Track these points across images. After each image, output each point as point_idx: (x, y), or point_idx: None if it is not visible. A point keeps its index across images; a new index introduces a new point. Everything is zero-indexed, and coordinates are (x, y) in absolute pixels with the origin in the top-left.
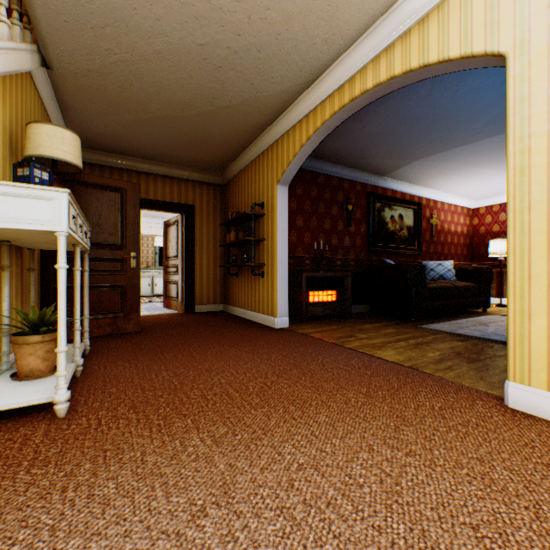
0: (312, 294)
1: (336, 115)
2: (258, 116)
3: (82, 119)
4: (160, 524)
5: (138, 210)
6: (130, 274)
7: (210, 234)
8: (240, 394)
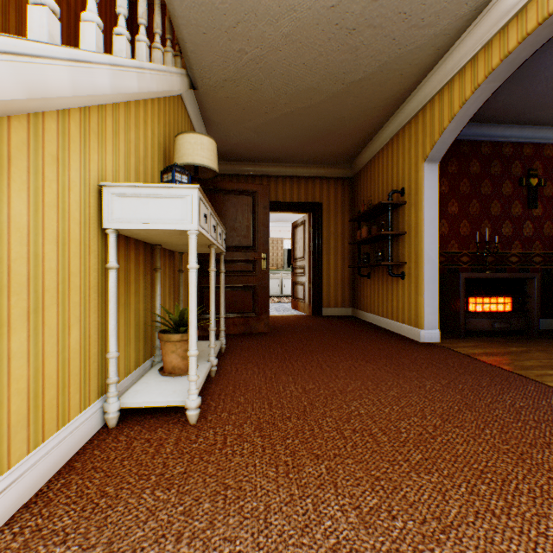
0: (472, 301)
1: (529, 38)
2: (398, 82)
3: (222, 132)
4: None
5: (267, 212)
6: (260, 275)
7: (337, 232)
8: (388, 439)
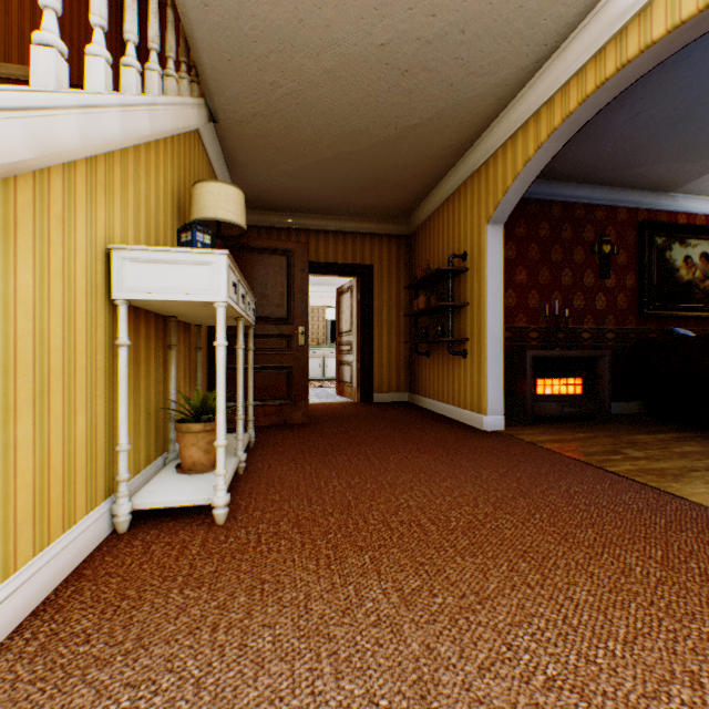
0: (541, 383)
1: (589, 100)
2: (458, 131)
3: (249, 175)
4: None
5: (306, 276)
6: (297, 353)
7: (391, 301)
8: (437, 528)
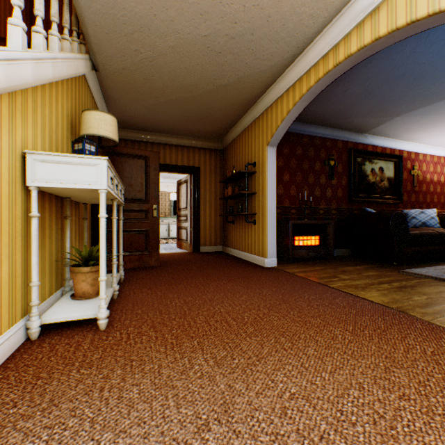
0: (297, 239)
1: (320, 81)
2: (250, 90)
3: (119, 106)
4: (171, 431)
5: (158, 173)
6: (152, 222)
7: (211, 189)
8: (236, 323)
